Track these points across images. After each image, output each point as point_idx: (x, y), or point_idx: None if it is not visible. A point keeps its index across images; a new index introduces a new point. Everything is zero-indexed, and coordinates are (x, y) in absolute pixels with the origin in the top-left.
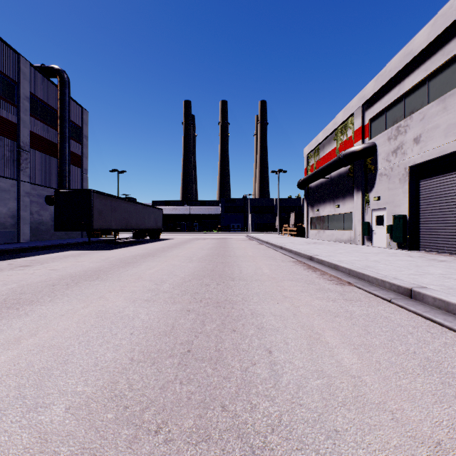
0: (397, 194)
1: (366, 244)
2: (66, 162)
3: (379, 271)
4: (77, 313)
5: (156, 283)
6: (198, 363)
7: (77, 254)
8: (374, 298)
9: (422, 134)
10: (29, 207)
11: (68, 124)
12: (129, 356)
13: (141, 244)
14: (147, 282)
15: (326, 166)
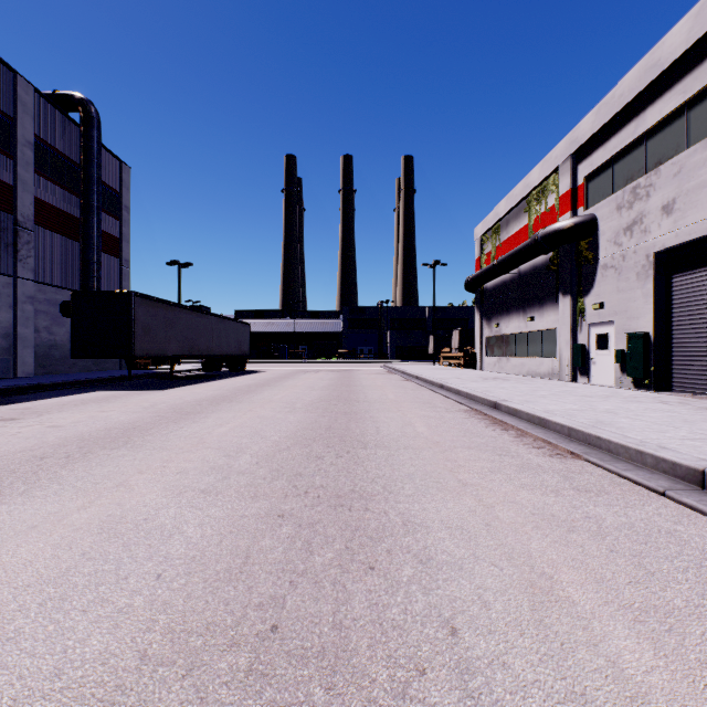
0: (634, 299)
1: (579, 381)
2: (94, 247)
3: (624, 431)
4: (63, 523)
5: (227, 453)
6: (293, 669)
7: (104, 398)
8: (630, 487)
9: (677, 198)
10: (33, 321)
11: (96, 187)
12: (139, 645)
13: (214, 380)
14: (212, 452)
15: (513, 254)
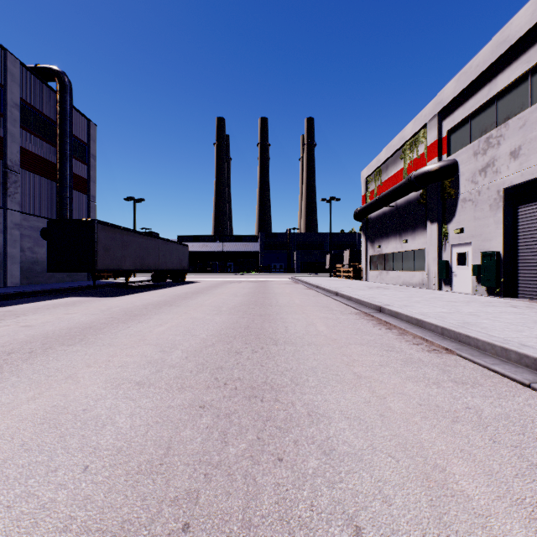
0: (487, 225)
1: (444, 289)
2: (67, 186)
3: (488, 330)
4: (12, 413)
5: (163, 349)
6: None
7: (72, 303)
8: (499, 379)
9: (522, 145)
10: (19, 242)
11: (69, 139)
12: None
13: (160, 289)
14: (151, 347)
15: (391, 191)
